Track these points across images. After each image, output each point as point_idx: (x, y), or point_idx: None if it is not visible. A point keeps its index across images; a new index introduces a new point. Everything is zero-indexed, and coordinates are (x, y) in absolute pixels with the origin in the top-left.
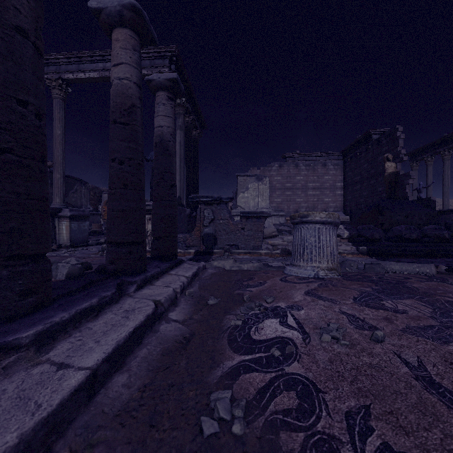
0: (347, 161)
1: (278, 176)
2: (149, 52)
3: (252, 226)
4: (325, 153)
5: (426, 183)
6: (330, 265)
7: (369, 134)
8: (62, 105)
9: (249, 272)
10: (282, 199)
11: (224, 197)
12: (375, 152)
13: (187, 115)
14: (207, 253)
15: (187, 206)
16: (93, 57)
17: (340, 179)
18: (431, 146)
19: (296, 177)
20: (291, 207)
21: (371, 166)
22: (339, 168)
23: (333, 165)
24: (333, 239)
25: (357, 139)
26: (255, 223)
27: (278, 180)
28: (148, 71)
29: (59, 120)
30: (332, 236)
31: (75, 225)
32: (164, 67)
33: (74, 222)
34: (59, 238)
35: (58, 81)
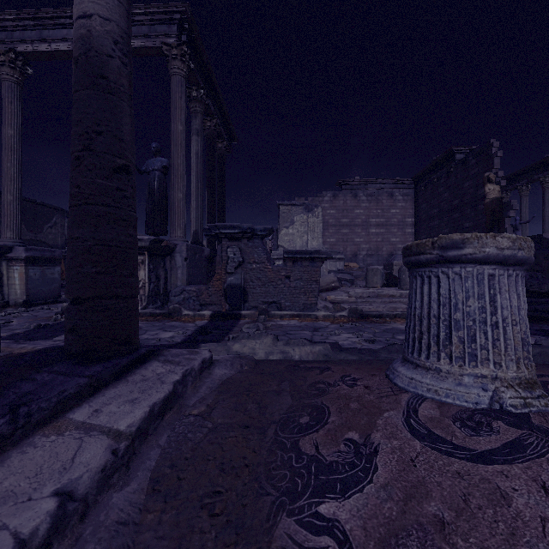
0: (420, 189)
1: (332, 209)
2: (147, 13)
3: (302, 274)
4: (392, 179)
5: (520, 219)
6: (524, 373)
7: (452, 153)
8: (16, 91)
9: (308, 379)
10: (337, 239)
11: (259, 228)
12: (460, 176)
13: (209, 117)
14: (231, 317)
15: (208, 245)
16: (62, 19)
17: (411, 213)
18: (527, 171)
19: (355, 210)
20: (349, 249)
21: (455, 195)
22: (409, 199)
23: (401, 196)
24: (524, 303)
25: (435, 160)
26: (306, 268)
27: (332, 214)
28: (146, 42)
29: (10, 114)
30: (522, 295)
31: (36, 272)
32: (170, 36)
33: (34, 267)
34: (9, 292)
35: (9, 54)
